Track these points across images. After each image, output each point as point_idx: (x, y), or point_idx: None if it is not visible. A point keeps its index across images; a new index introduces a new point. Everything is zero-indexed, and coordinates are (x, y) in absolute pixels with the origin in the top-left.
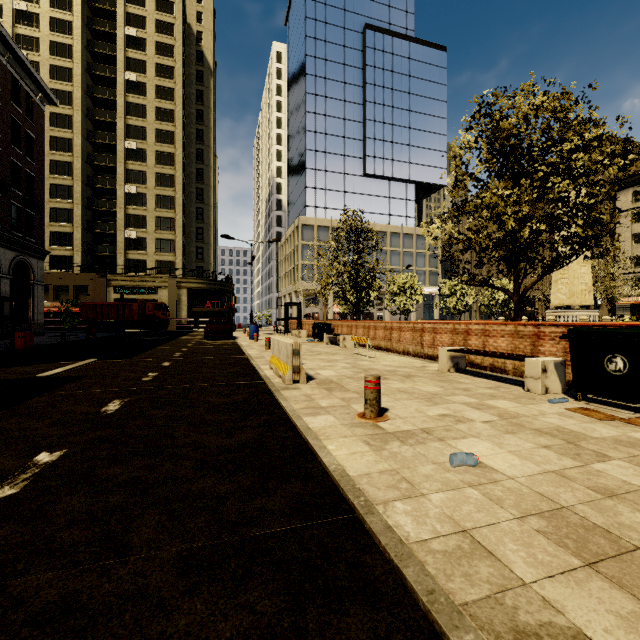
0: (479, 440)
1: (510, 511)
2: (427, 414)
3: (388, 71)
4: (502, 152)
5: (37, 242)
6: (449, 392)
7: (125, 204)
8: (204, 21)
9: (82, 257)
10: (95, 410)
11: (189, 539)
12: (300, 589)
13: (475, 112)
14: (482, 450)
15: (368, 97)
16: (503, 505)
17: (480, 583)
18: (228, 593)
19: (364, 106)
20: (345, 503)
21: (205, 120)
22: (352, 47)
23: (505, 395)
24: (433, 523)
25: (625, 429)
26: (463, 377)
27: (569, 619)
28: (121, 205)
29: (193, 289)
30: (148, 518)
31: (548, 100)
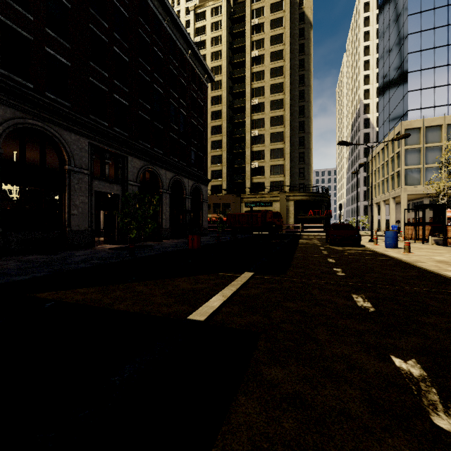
0: None
1: None
2: None
3: None
4: None
5: (204, 174)
6: None
7: (251, 145)
8: None
9: (227, 184)
10: None
11: None
12: None
13: None
14: None
15: None
16: None
17: None
18: None
19: None
20: None
21: (306, 66)
22: None
23: None
24: None
25: None
26: None
27: None
28: (248, 146)
29: (298, 201)
30: None
31: None
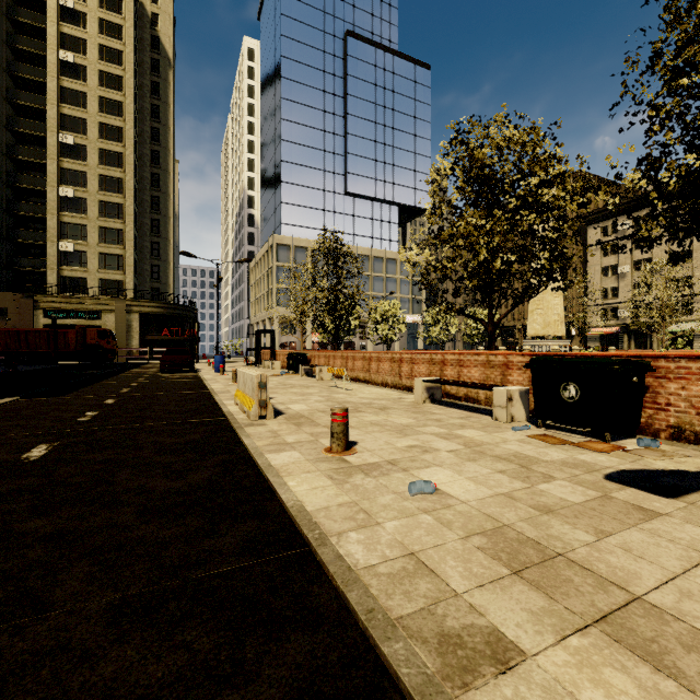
0: (441, 469)
1: (457, 532)
2: (396, 446)
3: (371, 84)
4: (477, 181)
5: None
6: (421, 423)
7: (58, 210)
8: (161, 2)
9: None
10: (14, 457)
11: (123, 588)
12: (242, 623)
13: (451, 139)
14: (442, 478)
15: (350, 109)
16: (452, 527)
17: (417, 598)
18: (163, 636)
19: (345, 119)
20: (300, 538)
21: (162, 117)
22: (333, 53)
23: (474, 424)
24: (383, 549)
25: (573, 452)
26: (438, 408)
27: (489, 620)
28: (53, 211)
29: (147, 314)
30: (75, 571)
31: (519, 133)
